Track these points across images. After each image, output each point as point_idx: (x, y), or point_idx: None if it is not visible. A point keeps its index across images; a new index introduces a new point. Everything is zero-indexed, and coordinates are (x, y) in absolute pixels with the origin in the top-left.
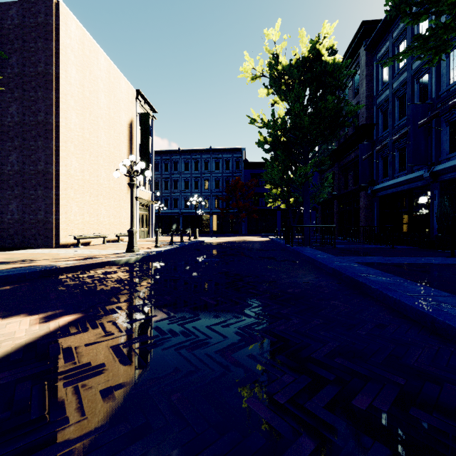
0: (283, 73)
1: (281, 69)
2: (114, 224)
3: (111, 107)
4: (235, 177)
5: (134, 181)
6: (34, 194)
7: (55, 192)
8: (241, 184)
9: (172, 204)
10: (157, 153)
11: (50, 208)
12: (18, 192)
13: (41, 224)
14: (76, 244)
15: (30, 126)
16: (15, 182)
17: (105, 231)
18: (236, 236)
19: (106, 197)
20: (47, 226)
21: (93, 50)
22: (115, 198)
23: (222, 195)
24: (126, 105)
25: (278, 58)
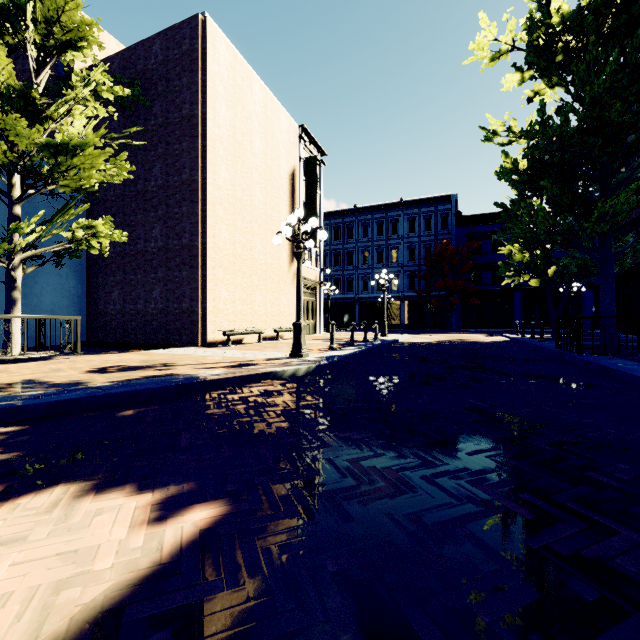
0: (561, 29)
1: (558, 22)
2: (271, 315)
3: (268, 154)
4: (440, 242)
5: (301, 248)
6: (178, 276)
7: (202, 272)
8: (451, 251)
9: (344, 286)
10: (325, 216)
11: (195, 294)
12: (162, 275)
13: (186, 314)
14: (226, 341)
15: (175, 188)
16: (158, 262)
17: (260, 324)
18: (443, 332)
19: (262, 278)
20: (192, 317)
21: (246, 77)
22: (273, 279)
23: (419, 270)
24: (287, 149)
25: (550, 6)
